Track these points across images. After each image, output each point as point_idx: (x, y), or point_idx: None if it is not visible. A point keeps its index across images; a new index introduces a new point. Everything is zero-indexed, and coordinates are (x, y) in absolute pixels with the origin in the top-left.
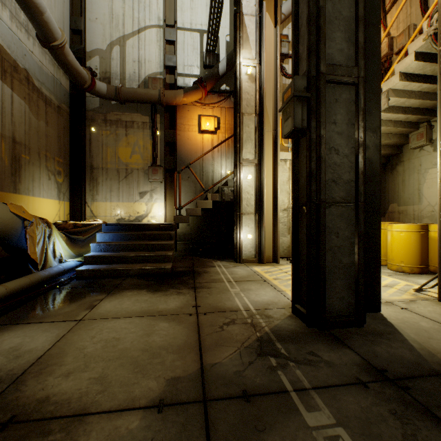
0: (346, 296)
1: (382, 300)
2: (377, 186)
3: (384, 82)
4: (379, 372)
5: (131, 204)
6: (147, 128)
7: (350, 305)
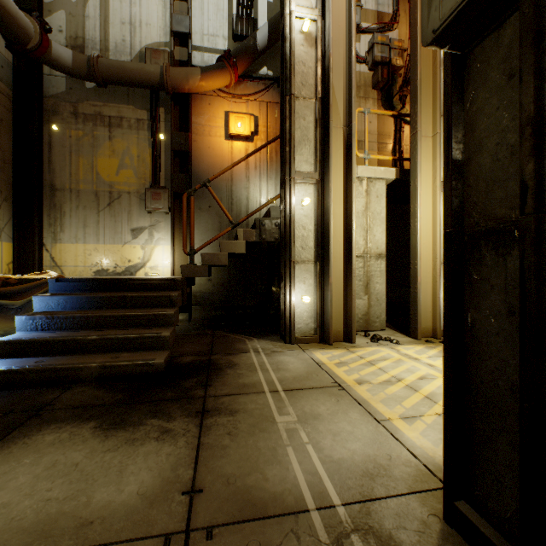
0: None
1: None
2: None
3: None
4: None
5: (118, 247)
6: (143, 129)
7: None
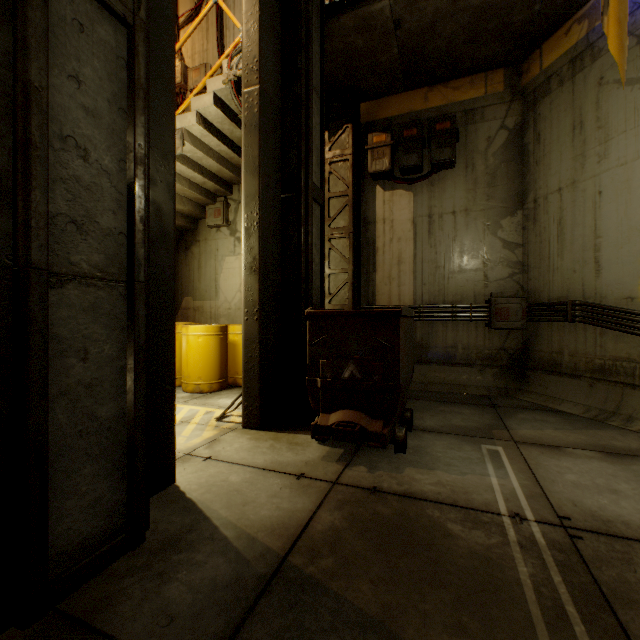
0: (109, 492)
1: (178, 453)
2: (171, 258)
3: (178, 115)
4: None
5: None
6: None
7: (118, 508)
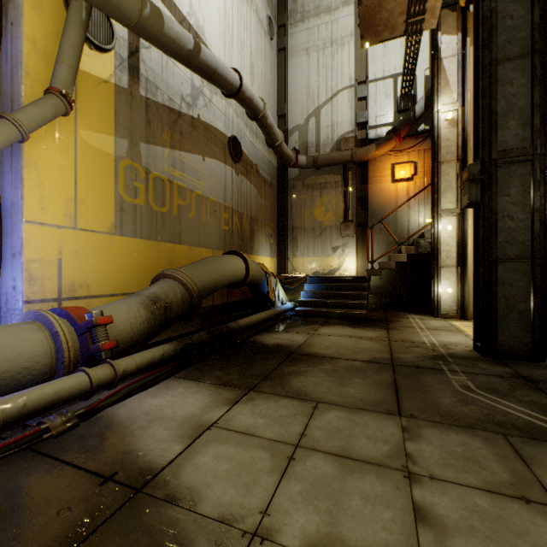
0: (521, 336)
1: None
2: None
3: None
4: (521, 376)
5: (324, 258)
6: (339, 186)
7: (525, 344)
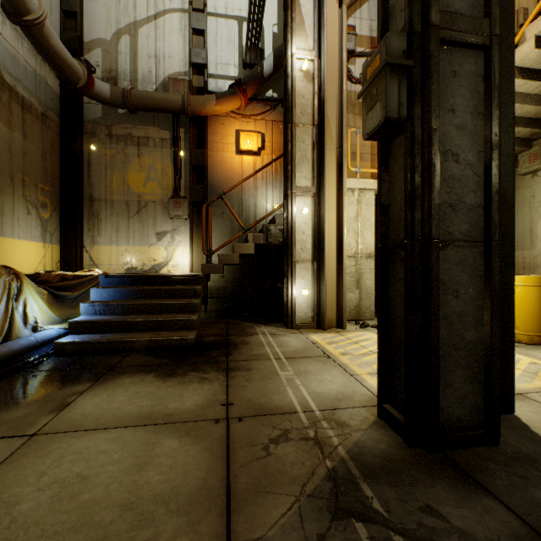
0: (471, 394)
1: None
2: (510, 217)
3: None
4: None
5: (145, 248)
6: (166, 147)
7: (476, 409)
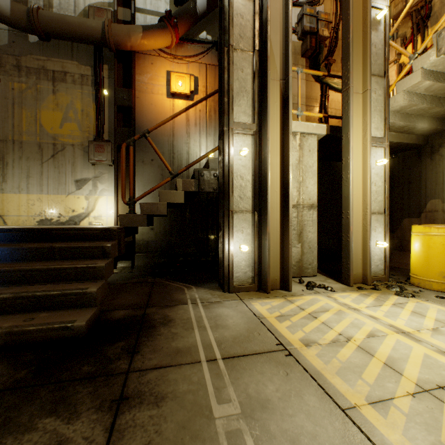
0: None
1: None
2: None
3: None
4: None
5: (62, 197)
6: (87, 84)
7: None
